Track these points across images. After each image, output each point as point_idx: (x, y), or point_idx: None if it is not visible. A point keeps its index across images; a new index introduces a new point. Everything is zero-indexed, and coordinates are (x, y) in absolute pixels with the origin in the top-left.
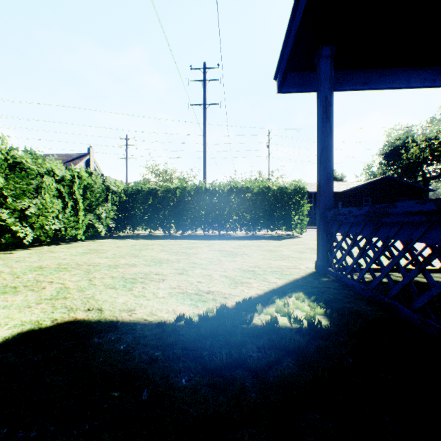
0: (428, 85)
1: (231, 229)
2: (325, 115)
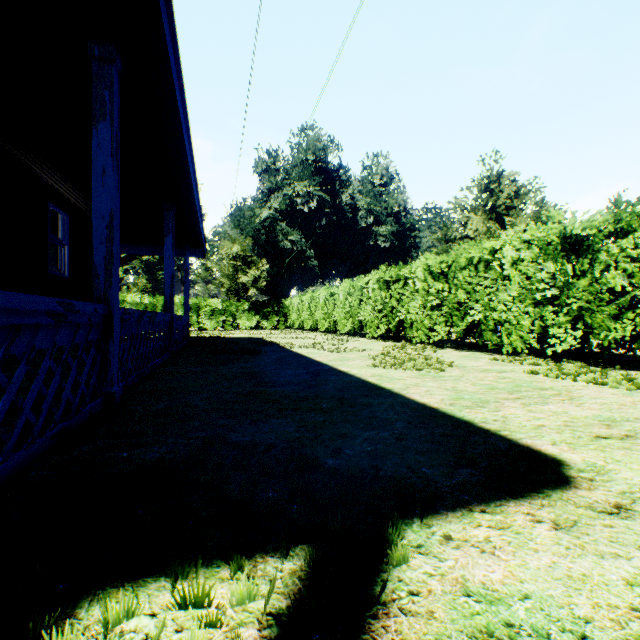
0: None
1: None
2: None
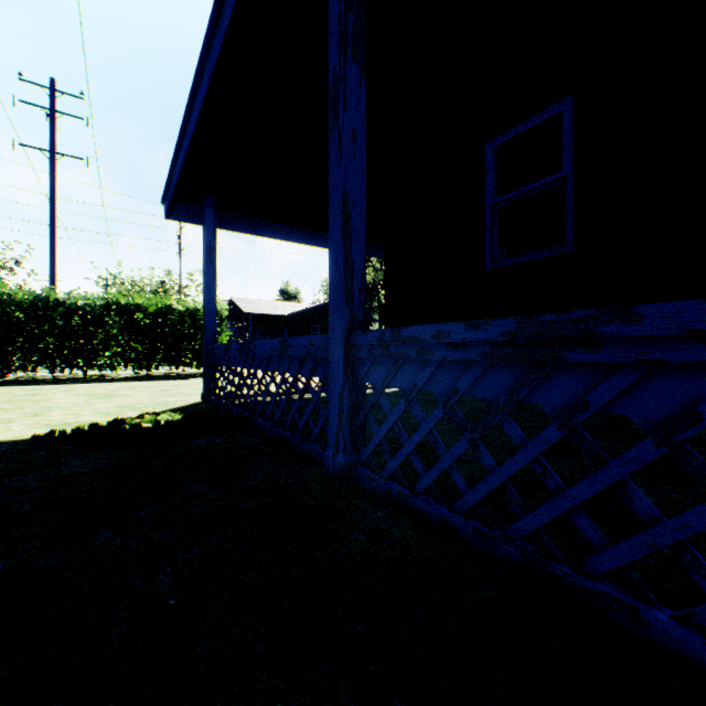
0: (302, 243)
1: (110, 367)
2: (210, 258)
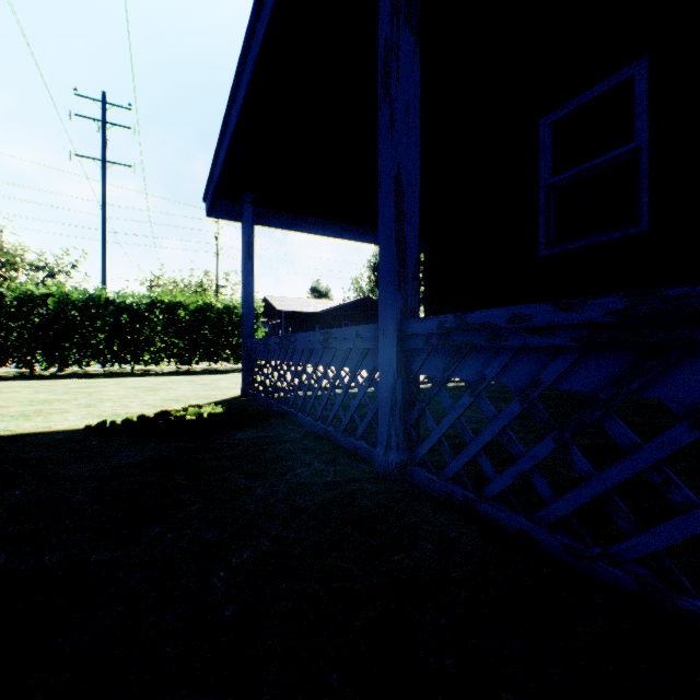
0: (338, 238)
1: (154, 362)
2: (249, 254)
